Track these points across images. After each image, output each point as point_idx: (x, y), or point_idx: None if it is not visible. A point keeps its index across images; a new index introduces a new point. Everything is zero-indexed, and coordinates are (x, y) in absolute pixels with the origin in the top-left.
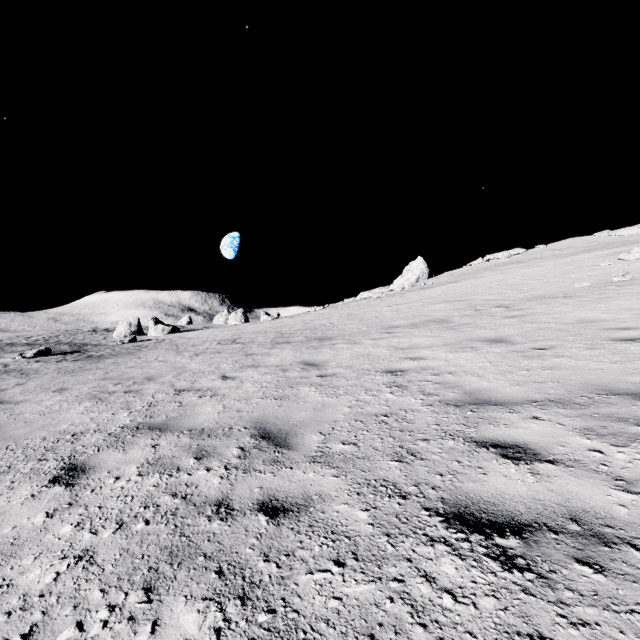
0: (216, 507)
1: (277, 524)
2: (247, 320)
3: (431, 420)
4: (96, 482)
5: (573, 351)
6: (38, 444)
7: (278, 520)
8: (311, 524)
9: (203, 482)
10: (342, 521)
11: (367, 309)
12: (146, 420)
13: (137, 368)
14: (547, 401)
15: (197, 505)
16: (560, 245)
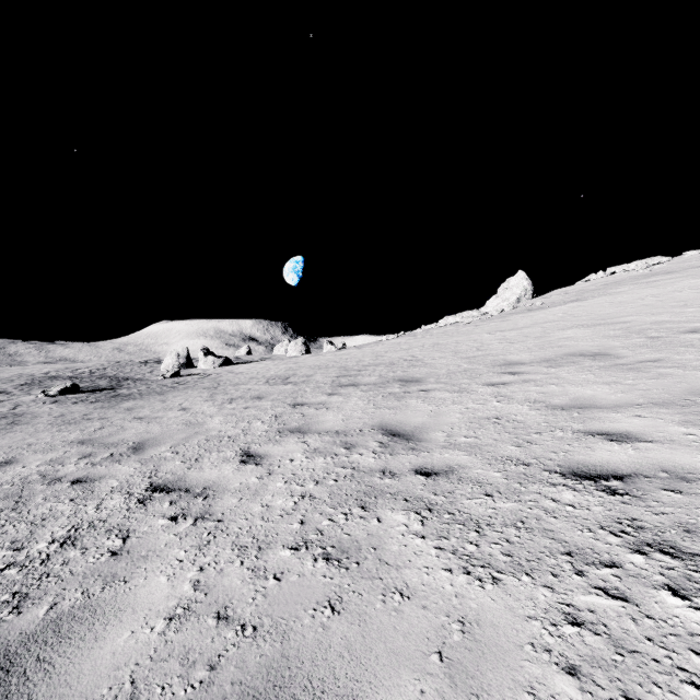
0: None
1: None
2: (308, 351)
3: None
4: None
5: None
6: None
7: None
8: None
9: None
10: None
11: (459, 337)
12: None
13: (144, 421)
14: None
15: None
16: None
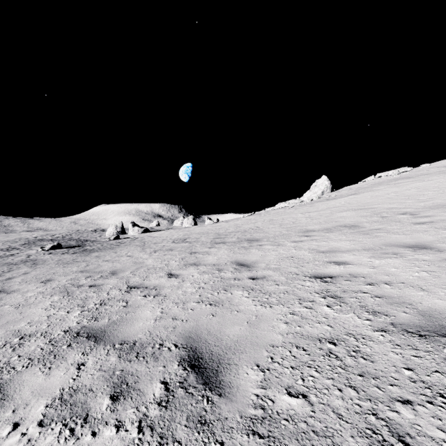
0: None
1: None
2: (196, 223)
3: (397, 359)
4: None
5: None
6: None
7: None
8: None
9: None
10: None
11: (284, 216)
12: (90, 323)
13: (110, 262)
14: None
15: None
16: (443, 163)
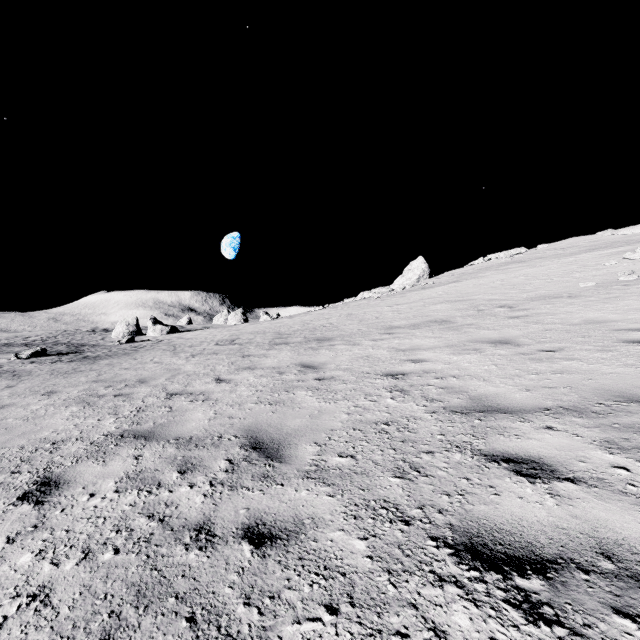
0: (196, 532)
1: (262, 555)
2: (247, 320)
3: (435, 429)
4: (68, 500)
5: (583, 353)
6: (14, 454)
7: (264, 550)
8: (301, 556)
9: (184, 501)
10: (337, 553)
11: (367, 309)
12: (132, 427)
13: (131, 370)
14: (560, 409)
15: (175, 530)
16: (562, 244)
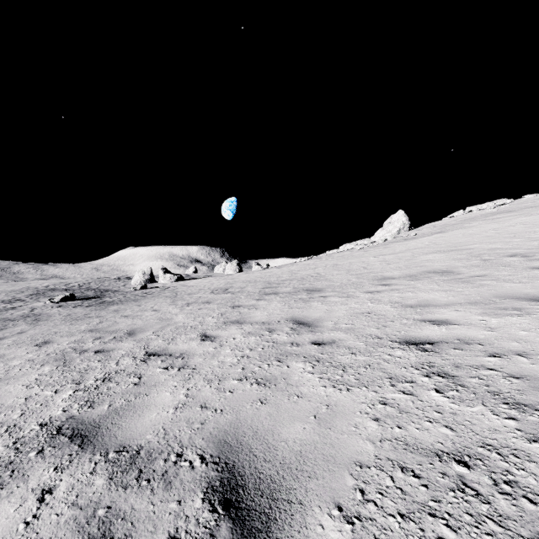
0: None
1: None
2: (241, 270)
3: None
4: None
5: None
6: None
7: None
8: None
9: None
10: None
11: (352, 260)
12: (81, 411)
13: (129, 318)
14: None
15: None
16: None
